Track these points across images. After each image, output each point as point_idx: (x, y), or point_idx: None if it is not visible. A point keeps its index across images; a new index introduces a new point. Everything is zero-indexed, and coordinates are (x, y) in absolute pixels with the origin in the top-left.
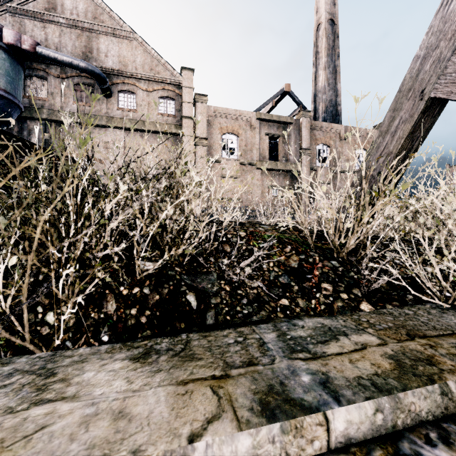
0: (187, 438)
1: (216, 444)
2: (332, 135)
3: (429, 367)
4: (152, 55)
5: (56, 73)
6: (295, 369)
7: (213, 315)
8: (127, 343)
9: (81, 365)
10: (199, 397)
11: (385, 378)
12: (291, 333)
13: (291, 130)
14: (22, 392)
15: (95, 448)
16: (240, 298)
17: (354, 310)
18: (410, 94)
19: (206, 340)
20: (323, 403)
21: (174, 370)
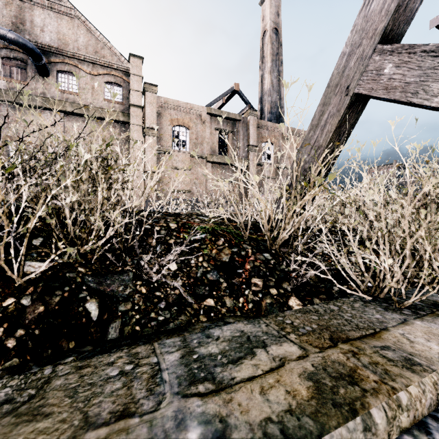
0: None
1: None
2: (276, 134)
3: (351, 388)
4: (96, 36)
5: None
6: (185, 416)
7: (118, 326)
8: None
9: None
10: None
11: (299, 417)
12: (201, 349)
13: (239, 126)
14: None
15: None
16: (157, 302)
17: (282, 307)
18: (337, 89)
19: (78, 374)
20: None
21: None
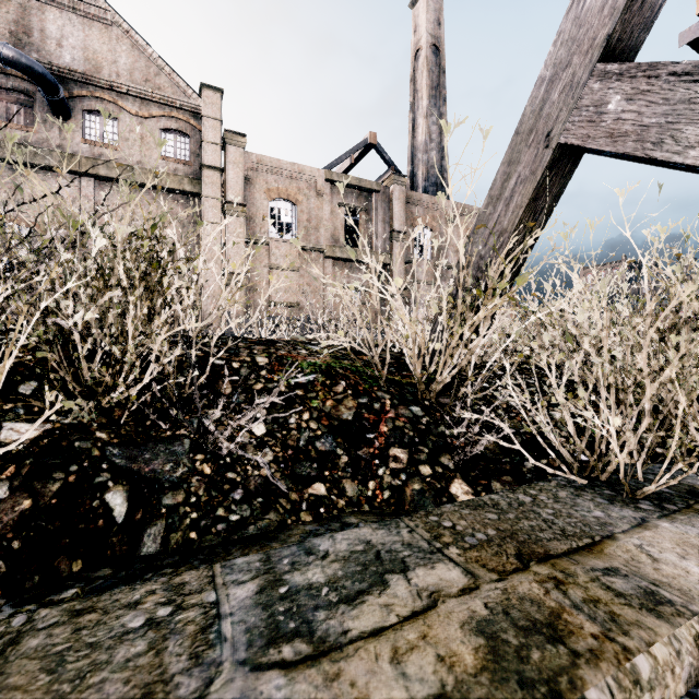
0: None
1: None
2: (436, 213)
3: (552, 649)
4: (147, 56)
5: None
6: None
7: (160, 532)
8: None
9: None
10: None
11: None
12: (294, 576)
13: (377, 201)
14: None
15: None
16: (229, 490)
17: (440, 496)
18: (532, 138)
19: (71, 626)
20: None
21: None
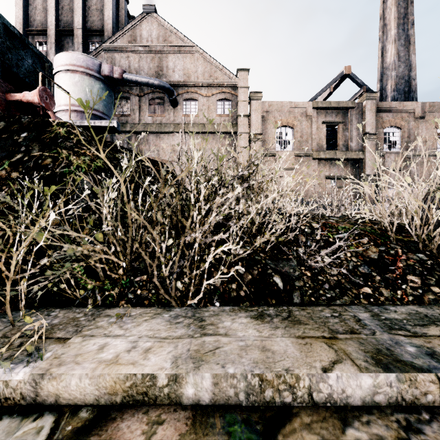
0: (320, 369)
1: (344, 377)
2: (404, 114)
3: None
4: (211, 63)
5: (136, 93)
6: (398, 341)
7: (298, 295)
8: (242, 307)
9: (218, 317)
10: (318, 347)
11: None
12: (385, 315)
13: (352, 115)
14: (191, 327)
15: (258, 363)
16: (321, 283)
17: None
18: None
19: (305, 312)
20: (433, 367)
21: (288, 328)
